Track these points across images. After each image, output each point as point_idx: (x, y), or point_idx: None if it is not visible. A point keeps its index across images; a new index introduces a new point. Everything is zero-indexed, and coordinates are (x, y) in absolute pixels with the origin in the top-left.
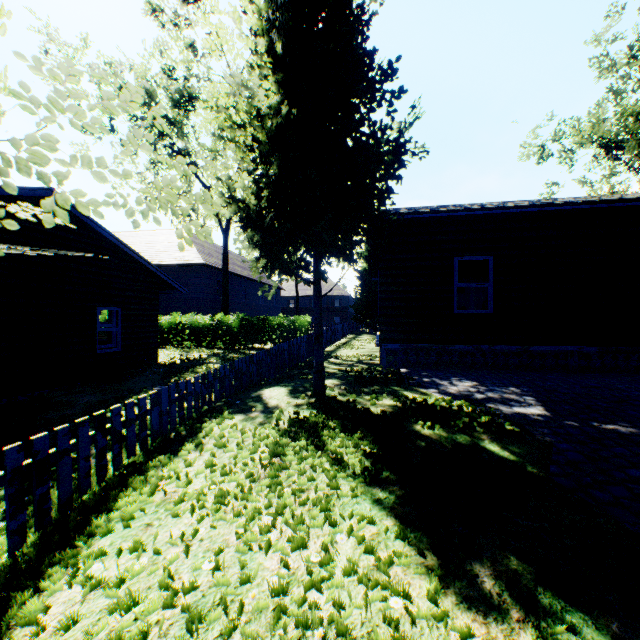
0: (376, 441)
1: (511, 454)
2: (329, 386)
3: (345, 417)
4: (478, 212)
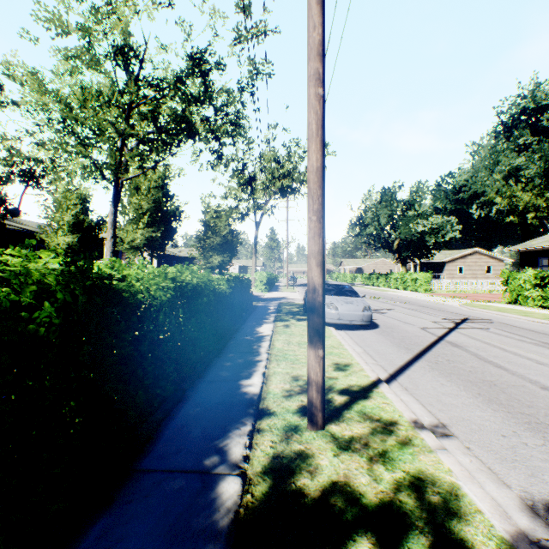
0: None
1: None
2: None
3: None
4: None
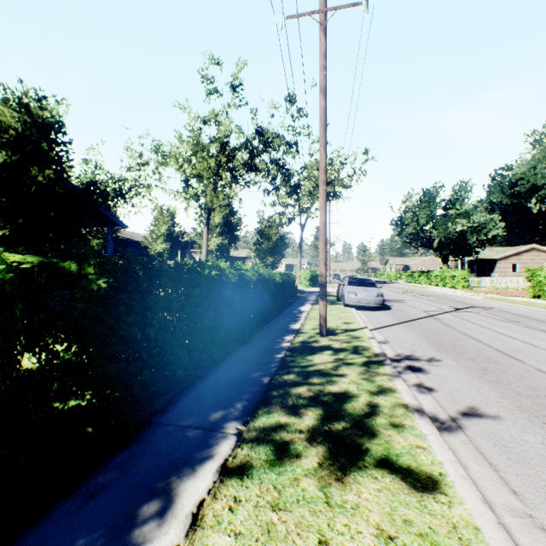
0: None
1: None
2: None
3: None
4: None
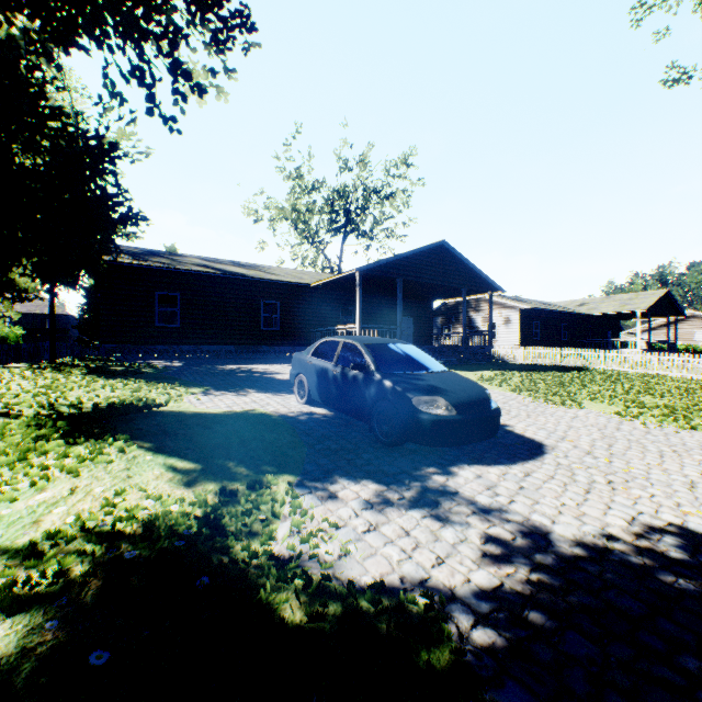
0: (91, 369)
1: (152, 371)
2: (60, 362)
3: (74, 365)
4: (166, 269)
